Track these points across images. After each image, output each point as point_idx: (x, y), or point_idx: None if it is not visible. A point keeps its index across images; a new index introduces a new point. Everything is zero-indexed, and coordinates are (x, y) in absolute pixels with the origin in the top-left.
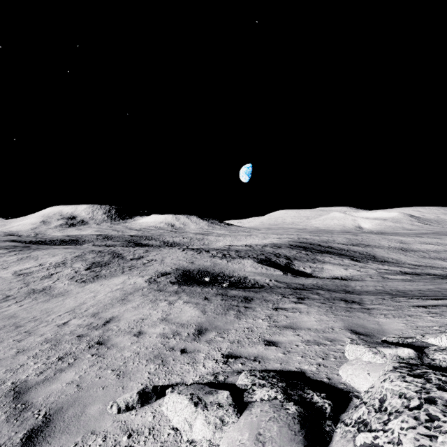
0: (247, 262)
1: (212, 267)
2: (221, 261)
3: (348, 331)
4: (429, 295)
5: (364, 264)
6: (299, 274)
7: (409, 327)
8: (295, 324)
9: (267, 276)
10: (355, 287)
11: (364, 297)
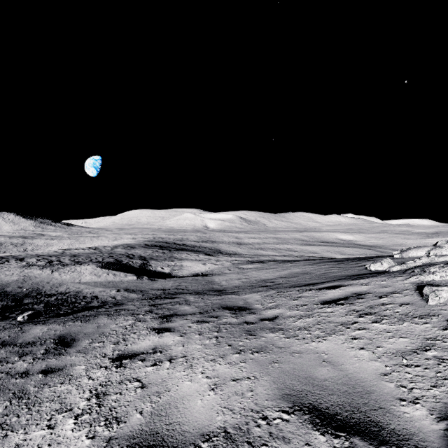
0: (86, 269)
1: (19, 283)
2: (41, 272)
3: (305, 419)
4: (304, 282)
5: (216, 257)
6: (157, 276)
7: (387, 359)
8: (167, 419)
9: (115, 285)
10: (221, 283)
11: (245, 296)
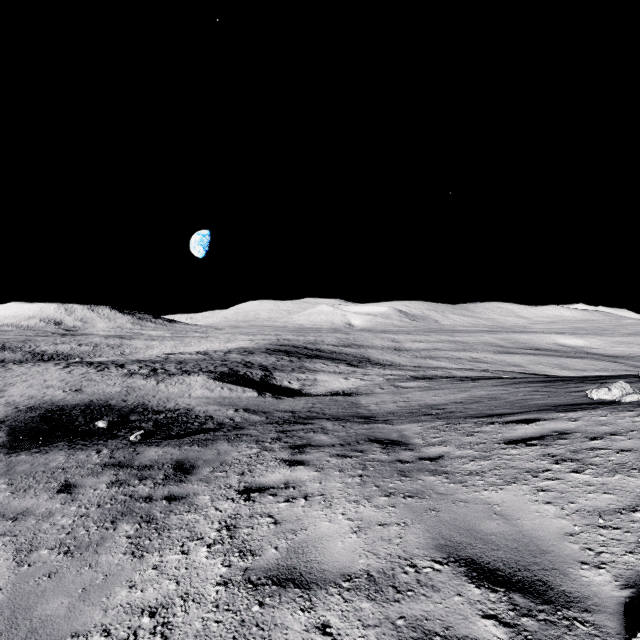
0: (196, 381)
1: (123, 395)
2: (145, 382)
3: (460, 571)
4: (487, 412)
5: (364, 369)
6: (283, 393)
7: (578, 518)
8: (304, 557)
9: (232, 403)
10: (369, 406)
11: (401, 427)
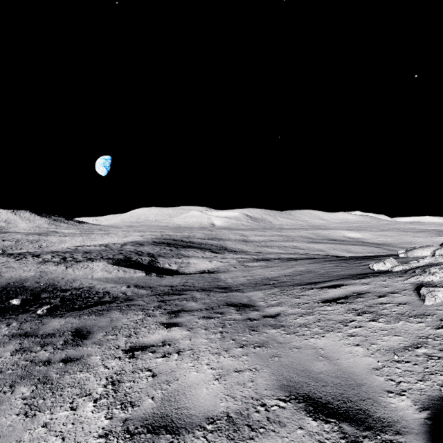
0: (98, 266)
1: (37, 278)
2: (56, 268)
3: (300, 406)
4: (307, 281)
5: (222, 255)
6: (164, 273)
7: (380, 355)
8: (176, 404)
9: (125, 281)
10: (226, 280)
11: (249, 294)
